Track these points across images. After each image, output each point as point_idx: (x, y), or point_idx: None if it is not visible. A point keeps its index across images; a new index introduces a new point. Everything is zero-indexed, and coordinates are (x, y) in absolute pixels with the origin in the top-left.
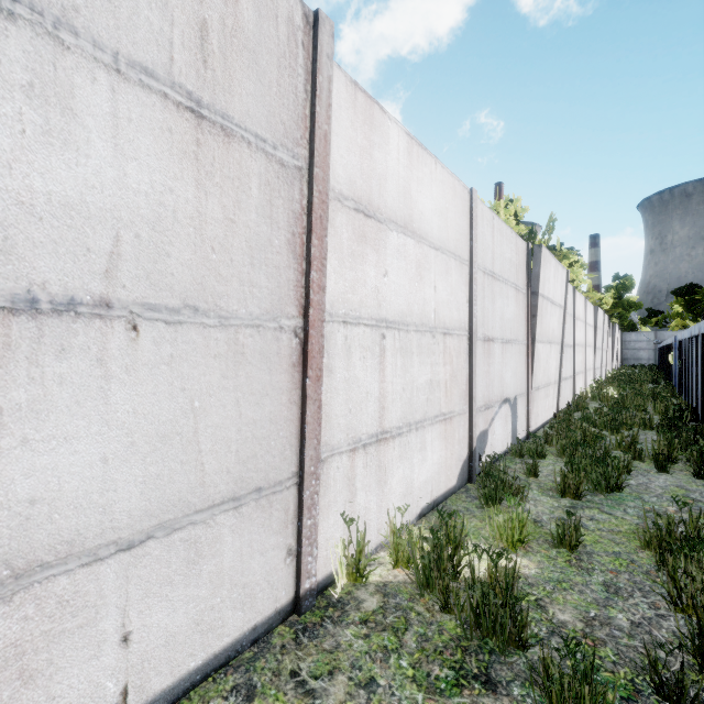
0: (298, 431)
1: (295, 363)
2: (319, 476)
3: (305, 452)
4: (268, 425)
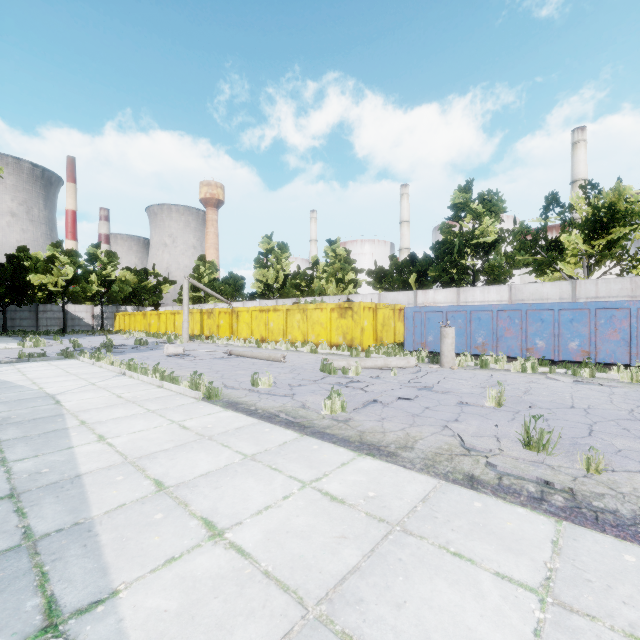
0: None
1: None
2: None
3: None
4: None
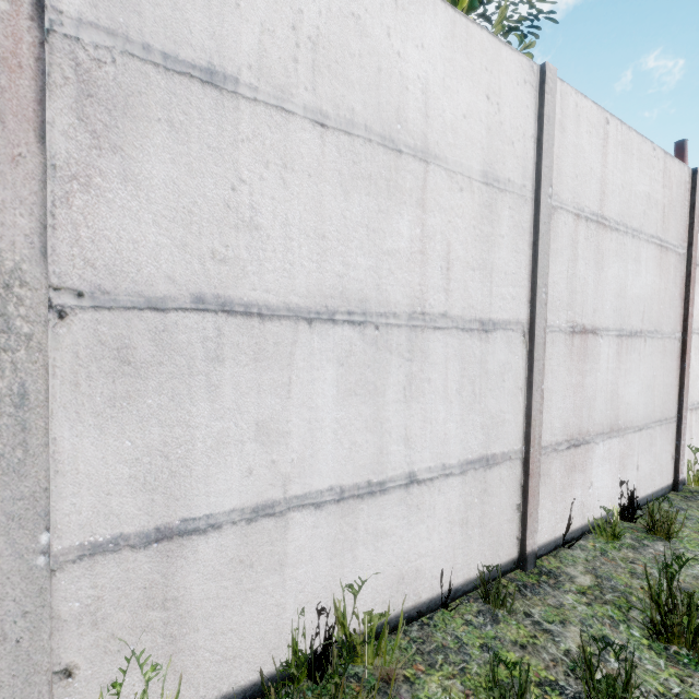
0: (677, 393)
1: (678, 356)
2: (686, 419)
3: (683, 404)
4: (669, 387)
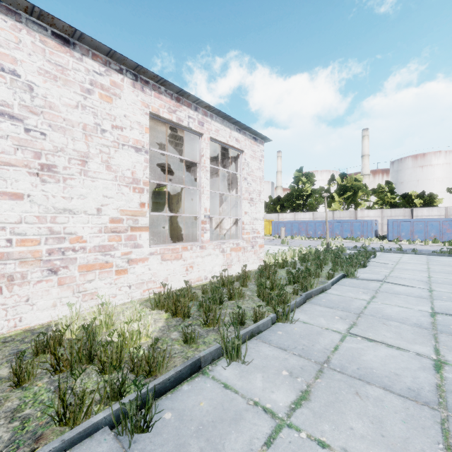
0: None
1: None
2: None
3: None
4: None
